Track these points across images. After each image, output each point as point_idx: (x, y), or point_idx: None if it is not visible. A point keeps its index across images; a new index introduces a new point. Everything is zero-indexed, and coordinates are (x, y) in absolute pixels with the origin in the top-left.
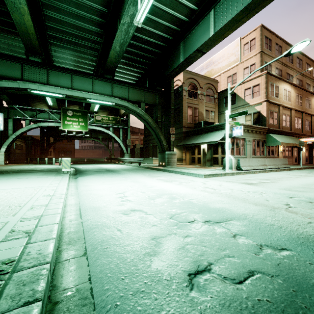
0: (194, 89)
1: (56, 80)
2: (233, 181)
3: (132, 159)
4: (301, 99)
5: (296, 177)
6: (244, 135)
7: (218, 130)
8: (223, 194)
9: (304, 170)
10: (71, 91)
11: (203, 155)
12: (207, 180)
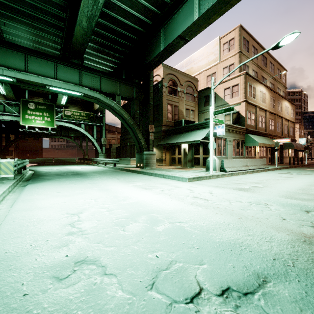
0: (174, 85)
1: (2, 58)
2: (223, 186)
3: (107, 159)
4: (274, 102)
5: (282, 179)
6: (225, 135)
7: (199, 129)
8: (221, 208)
9: (281, 170)
10: (24, 74)
11: (184, 156)
12: (194, 186)
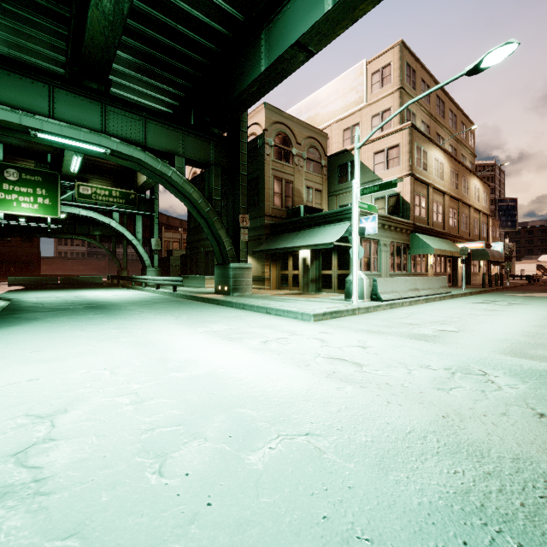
0: (285, 144)
1: None
2: (384, 330)
3: (160, 278)
4: (458, 179)
5: (485, 314)
6: (377, 234)
7: (331, 223)
8: (395, 387)
9: (474, 296)
10: None
11: (303, 271)
12: (327, 331)
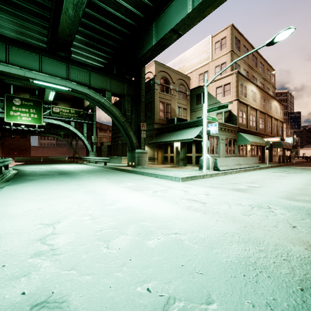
0: (166, 83)
1: None
2: (219, 186)
3: (97, 158)
4: (264, 102)
5: (277, 178)
6: (218, 133)
7: (192, 127)
8: (221, 213)
9: (273, 168)
10: (4, 66)
11: (176, 154)
12: (188, 186)
